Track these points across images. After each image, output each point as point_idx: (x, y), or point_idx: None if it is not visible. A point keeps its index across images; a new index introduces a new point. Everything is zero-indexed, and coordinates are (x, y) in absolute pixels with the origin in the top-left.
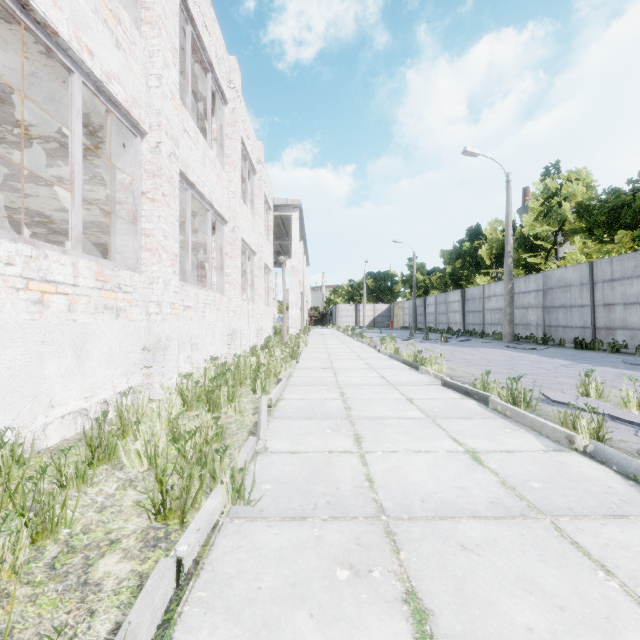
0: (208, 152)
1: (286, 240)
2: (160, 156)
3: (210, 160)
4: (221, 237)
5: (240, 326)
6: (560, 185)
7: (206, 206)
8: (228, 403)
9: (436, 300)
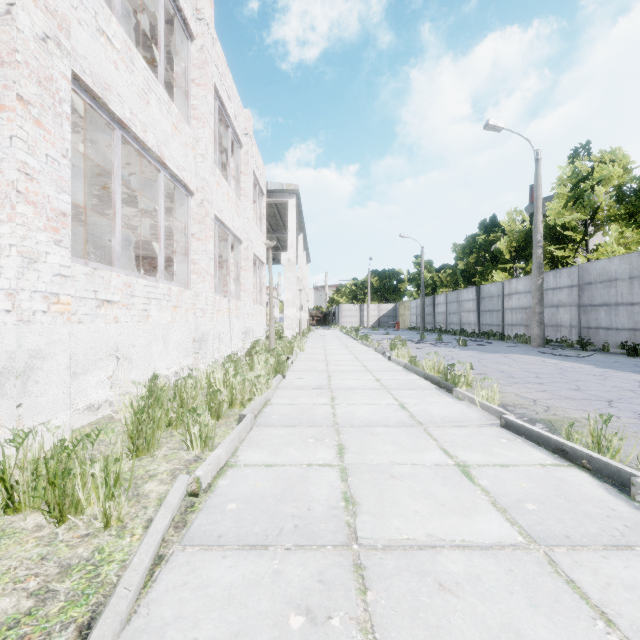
0: (155, 86)
1: (284, 233)
2: (13, 28)
3: (159, 99)
4: (186, 213)
5: (213, 329)
6: (591, 168)
7: (154, 163)
8: (107, 492)
9: (447, 299)
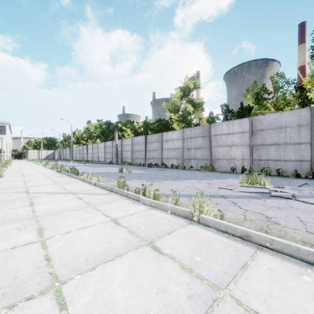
0: None
1: (2, 128)
2: None
3: None
4: None
5: None
6: (90, 126)
7: None
8: None
9: (65, 150)
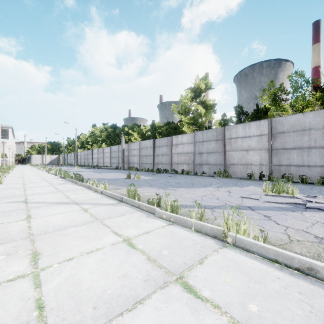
0: None
1: (4, 132)
2: None
3: None
4: None
5: None
6: (95, 130)
7: None
8: None
9: (70, 155)
